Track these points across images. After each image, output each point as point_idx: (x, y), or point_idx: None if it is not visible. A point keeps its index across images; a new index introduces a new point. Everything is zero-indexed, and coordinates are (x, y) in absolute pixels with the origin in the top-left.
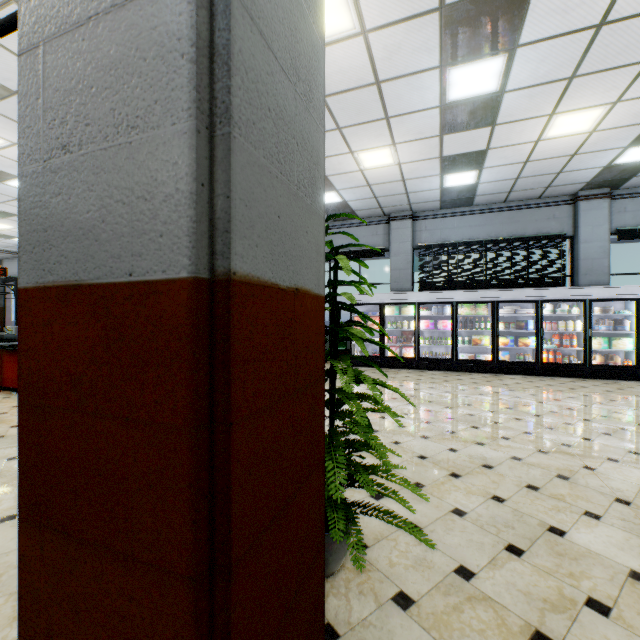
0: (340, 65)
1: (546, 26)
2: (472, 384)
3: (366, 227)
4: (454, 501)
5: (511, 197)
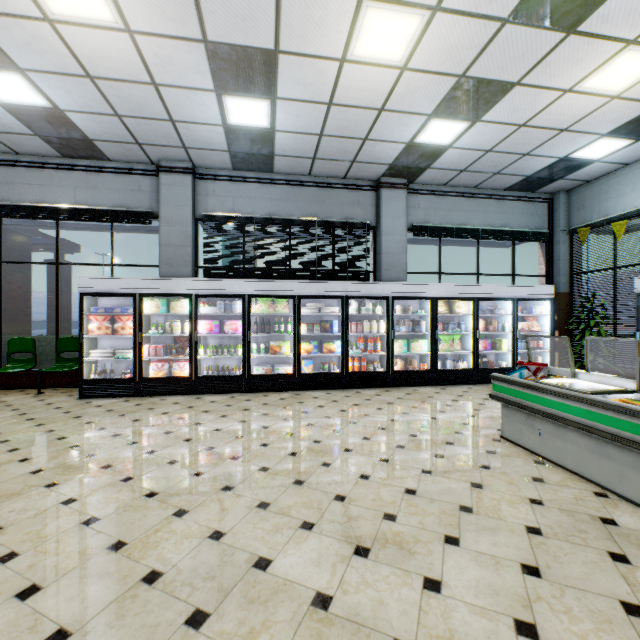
0: None
1: None
2: (260, 418)
3: (122, 176)
4: None
5: (316, 169)
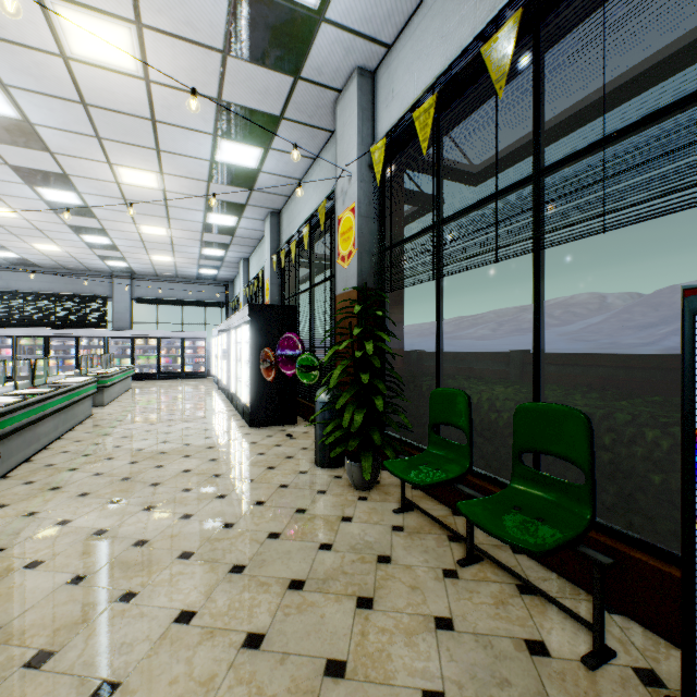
0: None
1: None
2: None
3: None
4: None
5: (69, 268)
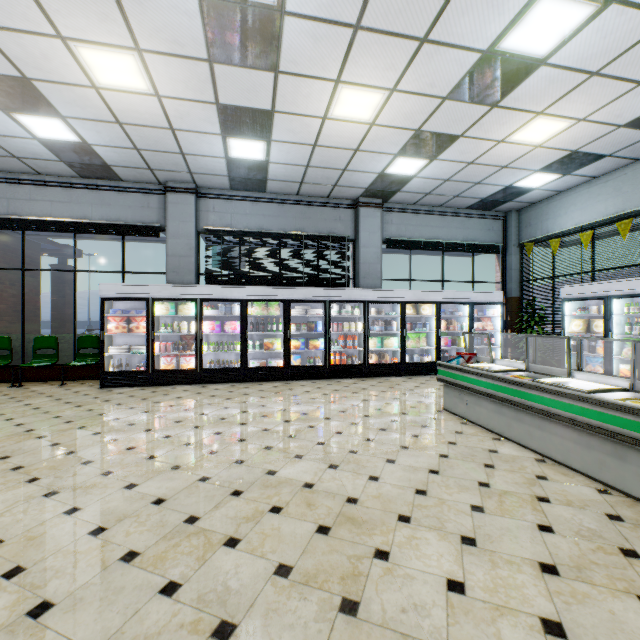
0: None
1: None
2: (259, 400)
3: (133, 194)
4: None
5: (303, 190)
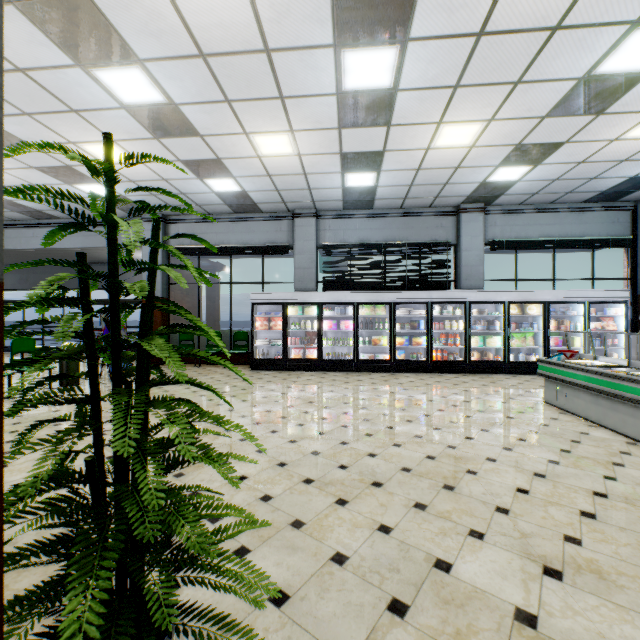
0: (220, 16)
1: (434, 22)
2: (371, 385)
3: (270, 222)
4: (336, 542)
5: (406, 204)
